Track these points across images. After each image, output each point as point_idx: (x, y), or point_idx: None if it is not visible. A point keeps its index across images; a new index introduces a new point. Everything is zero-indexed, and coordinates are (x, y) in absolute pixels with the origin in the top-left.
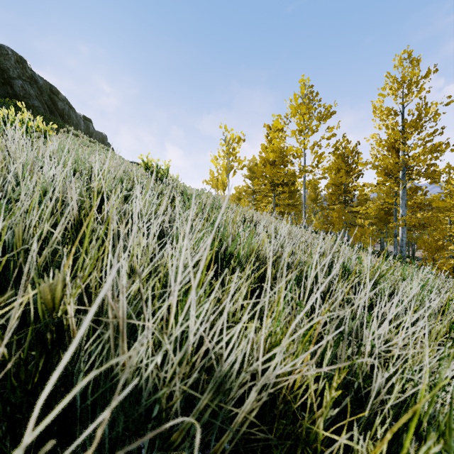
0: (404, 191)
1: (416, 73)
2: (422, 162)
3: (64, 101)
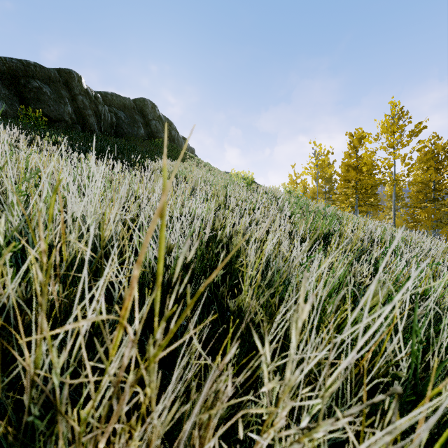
0: None
1: None
2: None
3: (174, 129)
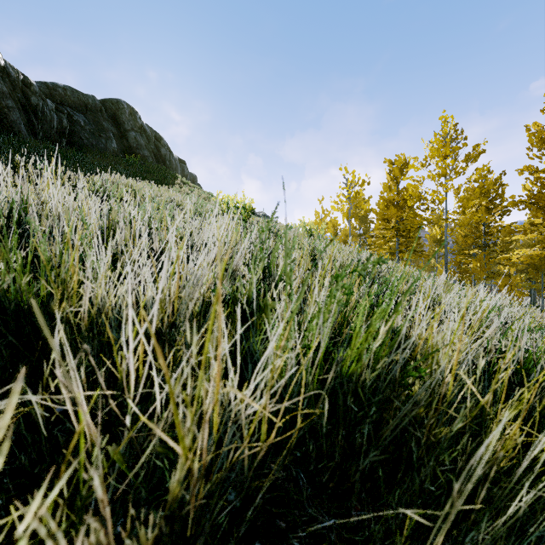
0: None
1: None
2: None
3: (165, 147)
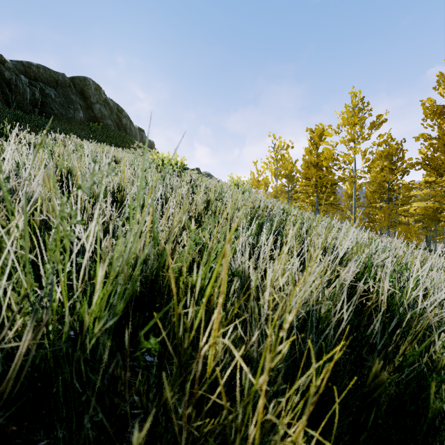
0: None
1: None
2: None
3: (126, 117)
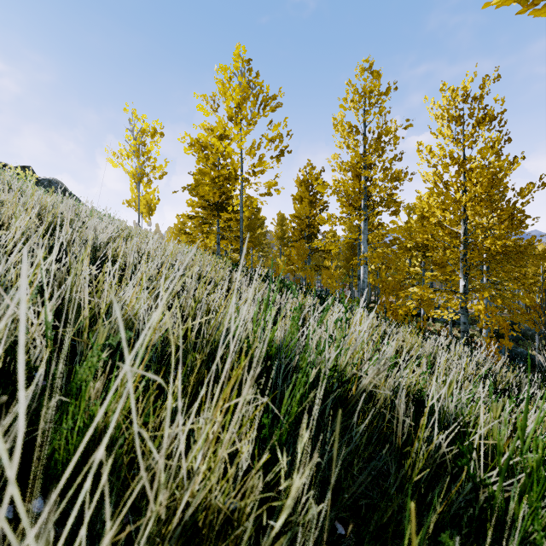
0: (366, 224)
1: (376, 84)
2: (383, 191)
3: None
